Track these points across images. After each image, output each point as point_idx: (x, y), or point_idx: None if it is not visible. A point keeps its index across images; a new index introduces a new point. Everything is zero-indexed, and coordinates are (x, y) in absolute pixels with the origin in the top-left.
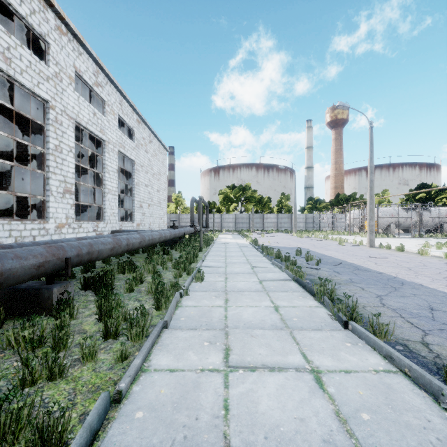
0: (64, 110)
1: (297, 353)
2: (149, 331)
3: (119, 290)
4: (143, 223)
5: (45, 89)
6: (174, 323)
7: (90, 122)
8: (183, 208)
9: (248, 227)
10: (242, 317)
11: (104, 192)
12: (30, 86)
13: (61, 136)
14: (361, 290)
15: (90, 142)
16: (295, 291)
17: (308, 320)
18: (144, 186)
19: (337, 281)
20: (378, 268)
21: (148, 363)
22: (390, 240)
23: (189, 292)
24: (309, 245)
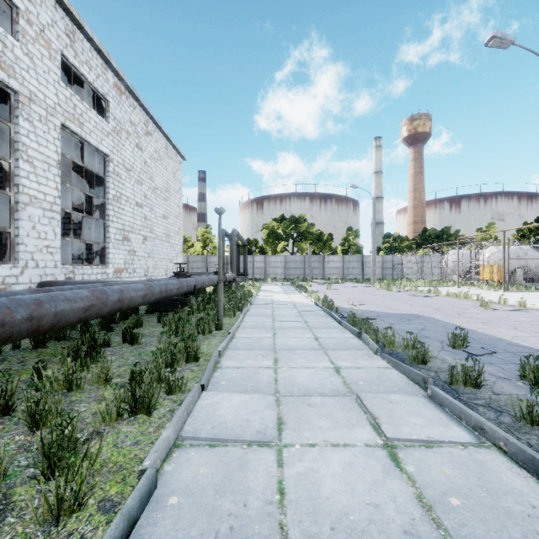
0: None
1: None
2: None
3: None
4: (131, 267)
5: None
6: None
7: None
8: (213, 248)
9: (302, 274)
10: None
11: (16, 201)
12: None
13: None
14: None
15: None
16: None
17: None
18: (133, 205)
19: None
20: None
21: None
22: None
23: None
24: (426, 308)
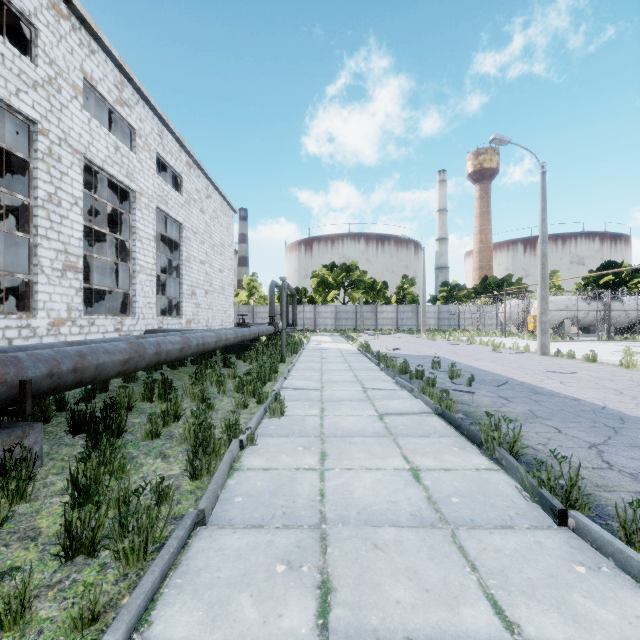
0: (64, 137)
1: (479, 596)
2: (166, 532)
3: (135, 435)
4: (197, 318)
5: (31, 102)
6: (220, 509)
7: (109, 160)
8: (259, 297)
9: (354, 325)
10: (353, 495)
11: (133, 270)
12: (2, 94)
13: (58, 179)
14: (557, 434)
15: (112, 193)
16: (442, 436)
17: (480, 501)
18: (198, 263)
19: (510, 416)
20: (569, 391)
21: (143, 634)
22: (568, 344)
23: (258, 437)
24: (447, 352)
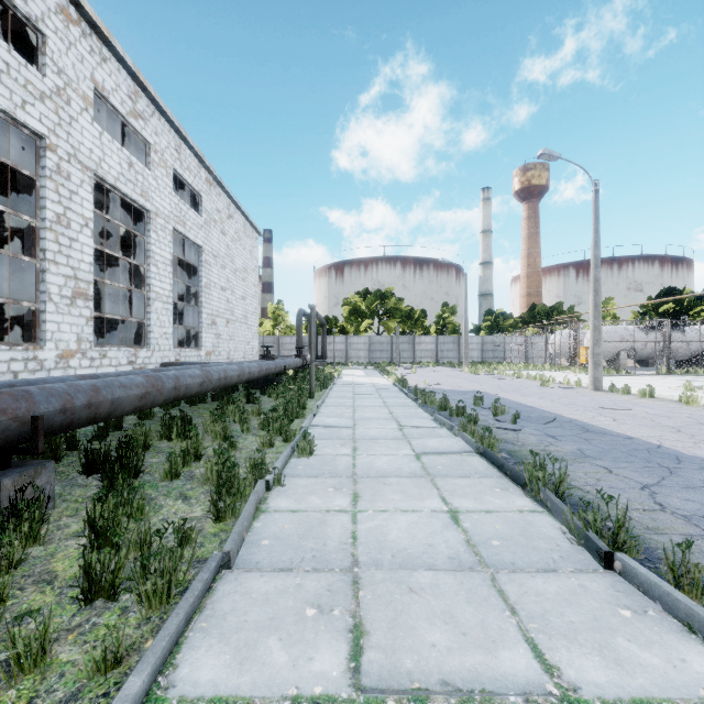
0: (74, 153)
1: (518, 640)
2: (189, 576)
3: (153, 475)
4: (217, 350)
5: (38, 115)
6: (246, 552)
7: (122, 178)
8: (285, 327)
9: (389, 357)
10: (388, 537)
11: (148, 298)
12: (7, 106)
13: (67, 199)
14: (608, 474)
15: (125, 213)
16: (484, 476)
17: (523, 544)
18: (219, 290)
19: (558, 455)
20: (623, 429)
21: (168, 676)
22: (623, 379)
23: (285, 478)
24: (491, 387)
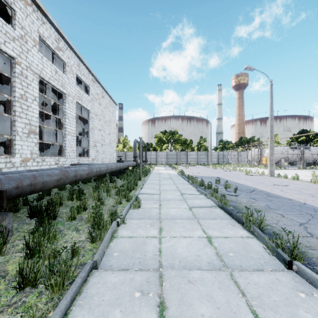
0: (29, 66)
1: (247, 312)
2: (76, 273)
3: (63, 218)
4: (97, 158)
5: (11, 48)
6: (105, 260)
7: (52, 78)
8: (128, 147)
9: (176, 161)
10: (177, 251)
11: (64, 134)
12: None
13: (26, 87)
14: (282, 218)
15: (54, 94)
16: (222, 219)
17: (244, 255)
18: (98, 130)
19: (257, 208)
20: (286, 195)
21: None
22: (283, 171)
23: (126, 220)
24: (223, 175)
